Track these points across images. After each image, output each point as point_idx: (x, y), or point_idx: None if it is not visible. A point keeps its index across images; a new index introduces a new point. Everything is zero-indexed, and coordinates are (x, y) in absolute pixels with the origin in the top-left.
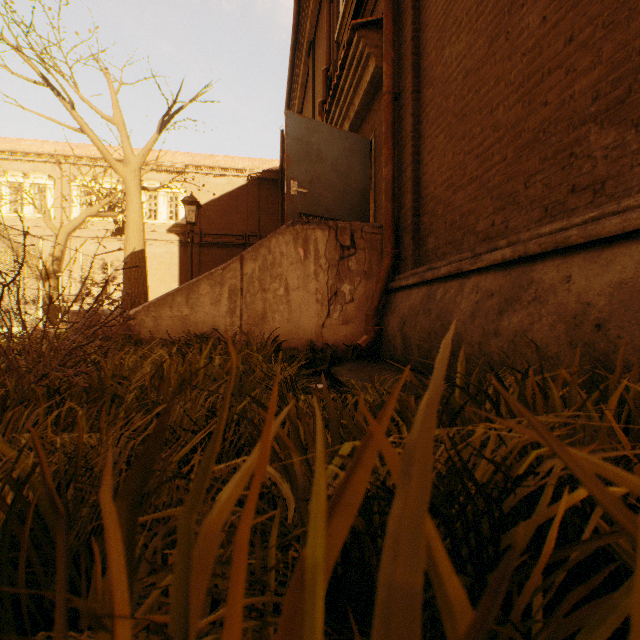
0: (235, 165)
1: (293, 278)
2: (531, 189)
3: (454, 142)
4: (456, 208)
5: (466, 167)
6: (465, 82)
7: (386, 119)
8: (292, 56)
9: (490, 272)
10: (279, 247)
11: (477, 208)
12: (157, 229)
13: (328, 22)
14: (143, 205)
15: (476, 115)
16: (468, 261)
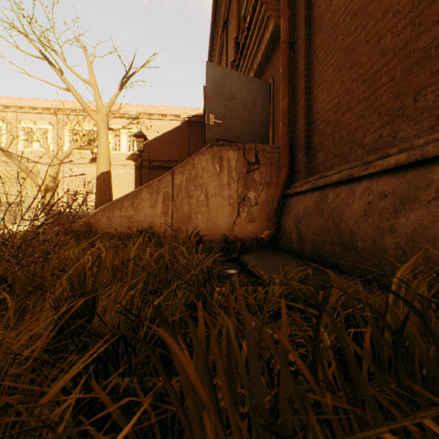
0: (172, 112)
1: (211, 187)
2: (421, 101)
3: (342, 73)
4: (344, 127)
5: (353, 92)
6: (352, 21)
7: (283, 63)
8: (211, 32)
9: (382, 176)
10: (201, 164)
11: (364, 124)
12: (120, 157)
13: (237, 3)
14: (111, 141)
15: (363, 46)
16: (359, 168)
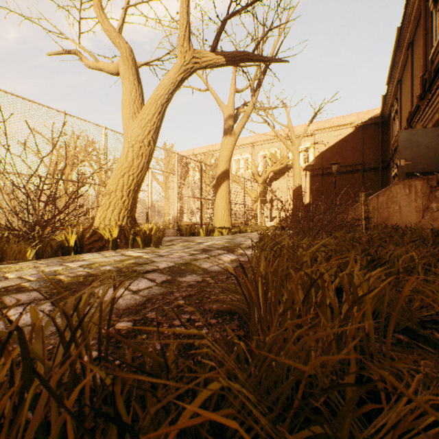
0: (345, 122)
1: (402, 202)
2: None
3: None
4: None
5: None
6: None
7: None
8: (393, 54)
9: None
10: (395, 190)
11: None
12: None
13: (423, 48)
14: (290, 158)
15: None
16: None
